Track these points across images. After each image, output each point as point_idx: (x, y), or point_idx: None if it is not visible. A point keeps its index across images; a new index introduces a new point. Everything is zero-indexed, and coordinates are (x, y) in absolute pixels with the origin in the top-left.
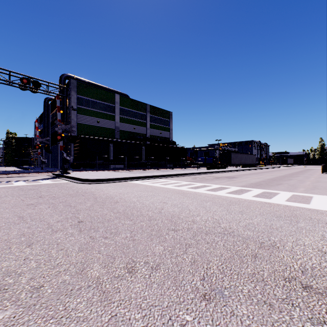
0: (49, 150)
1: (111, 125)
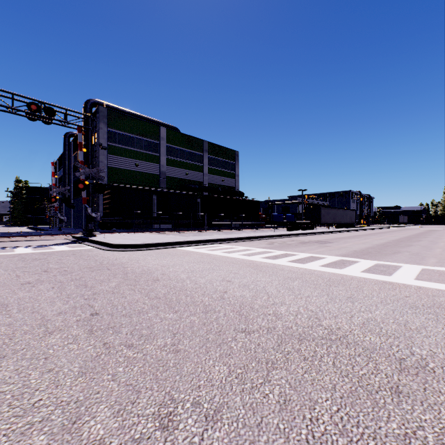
0: (71, 204)
1: (155, 170)
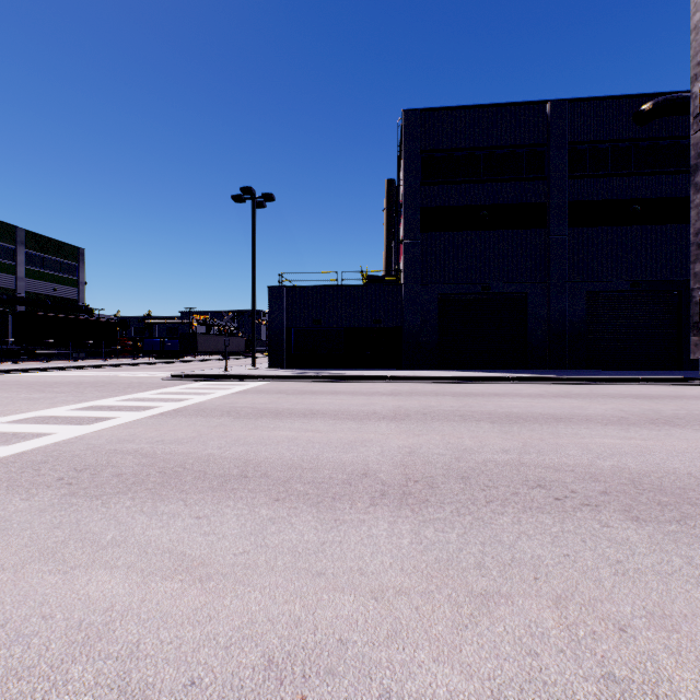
0: None
1: None
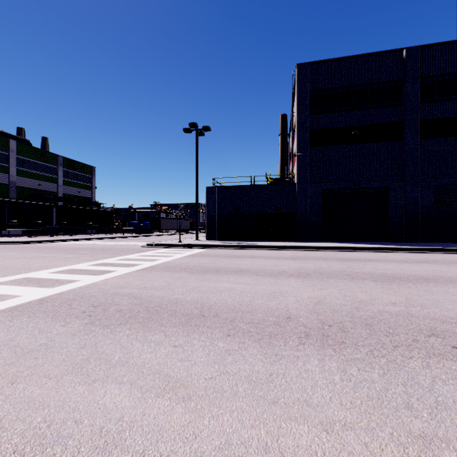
0: None
1: (3, 180)
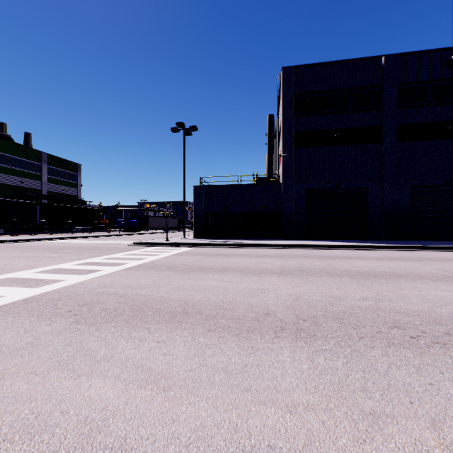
0: None
1: None
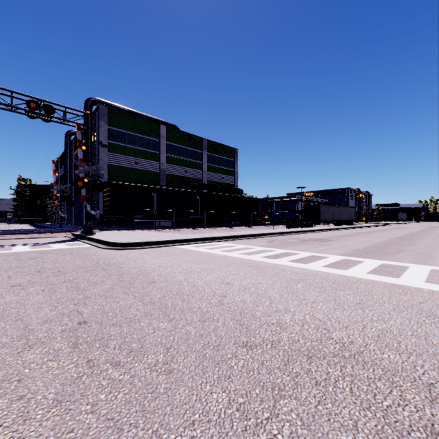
0: (72, 202)
1: (154, 168)
